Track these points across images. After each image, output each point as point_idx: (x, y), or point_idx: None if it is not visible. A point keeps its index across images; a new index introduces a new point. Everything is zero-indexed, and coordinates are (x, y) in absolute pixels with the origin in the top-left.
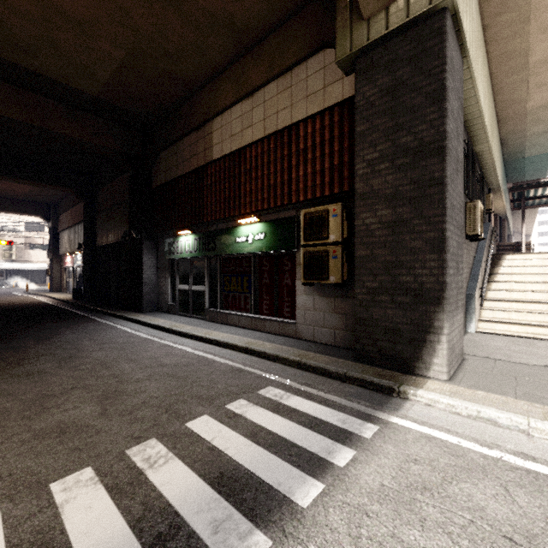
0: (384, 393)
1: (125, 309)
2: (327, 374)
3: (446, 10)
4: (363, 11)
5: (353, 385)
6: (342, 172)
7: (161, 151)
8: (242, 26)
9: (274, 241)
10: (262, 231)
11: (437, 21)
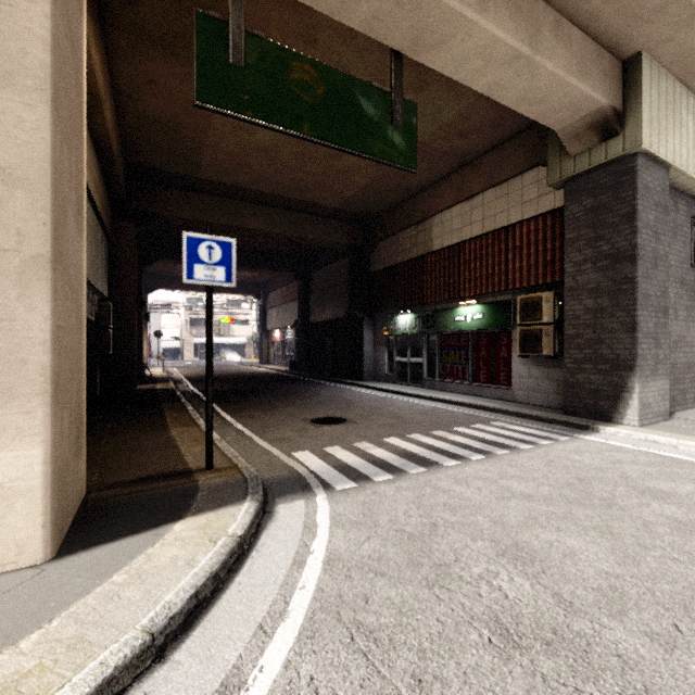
0: (581, 430)
1: (345, 378)
2: (539, 420)
3: (637, 155)
4: (569, 152)
5: (558, 425)
6: (553, 266)
7: (380, 241)
8: (465, 152)
9: (491, 320)
10: (480, 312)
11: (630, 163)
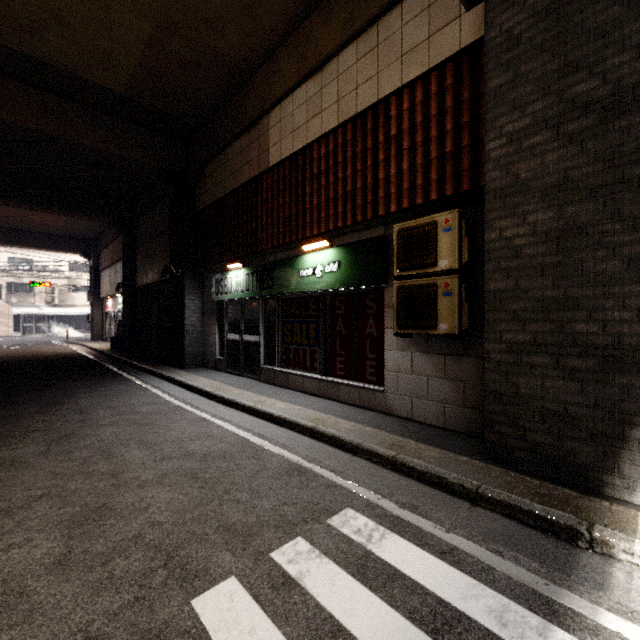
0: (558, 537)
1: (165, 363)
2: (443, 486)
3: None
4: None
5: (494, 513)
6: (458, 162)
7: (206, 164)
8: None
9: (352, 272)
10: (335, 260)
11: None
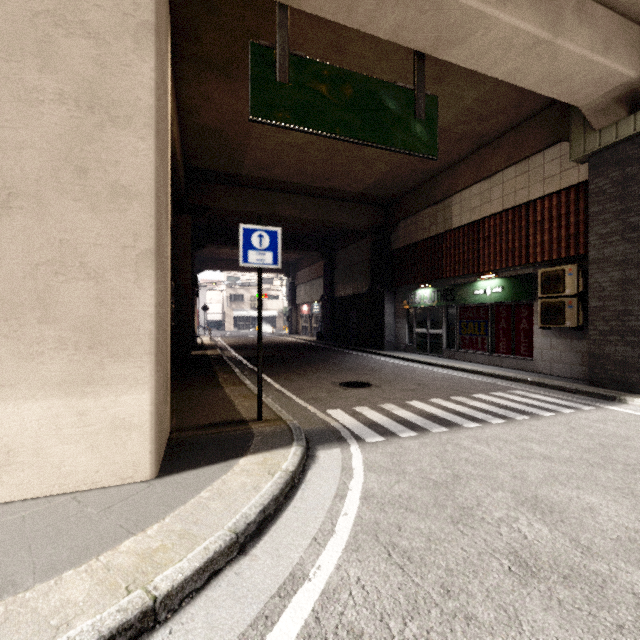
0: (607, 400)
1: (367, 348)
2: (561, 390)
3: None
4: (594, 126)
5: (582, 396)
6: (577, 239)
7: (400, 221)
8: (485, 133)
9: (511, 293)
10: (499, 285)
11: None
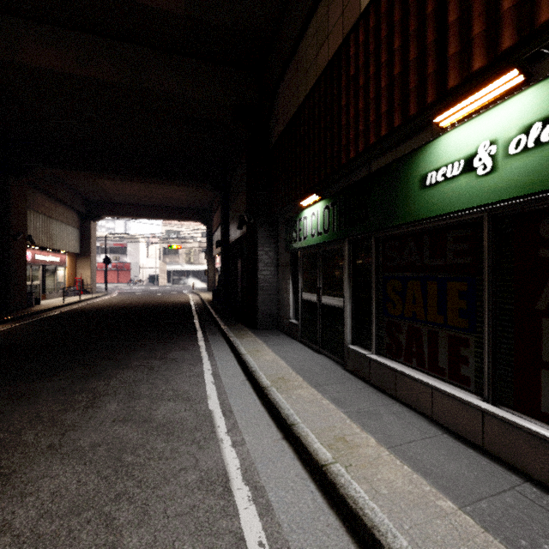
0: None
1: (243, 320)
2: None
3: None
4: None
5: None
6: None
7: (278, 85)
8: None
9: None
10: None
11: None
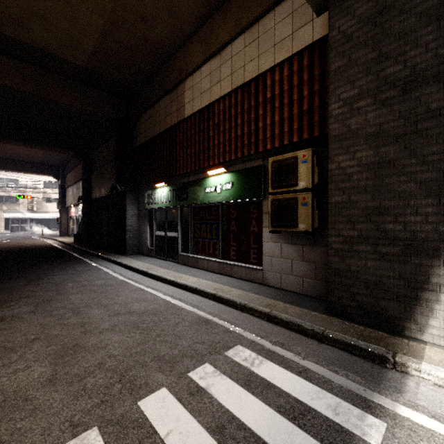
0: (373, 361)
1: (112, 252)
2: (301, 331)
3: None
4: None
5: (333, 348)
6: (312, 117)
7: (141, 115)
8: None
9: (241, 190)
10: (229, 181)
11: None
